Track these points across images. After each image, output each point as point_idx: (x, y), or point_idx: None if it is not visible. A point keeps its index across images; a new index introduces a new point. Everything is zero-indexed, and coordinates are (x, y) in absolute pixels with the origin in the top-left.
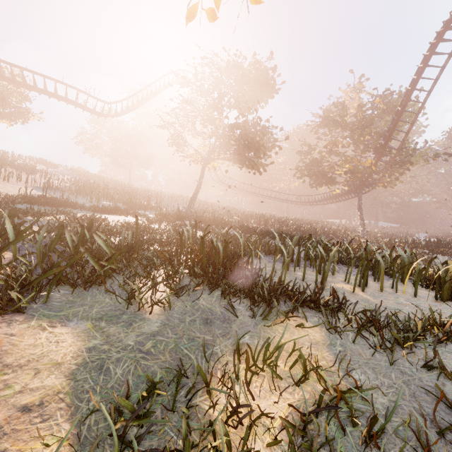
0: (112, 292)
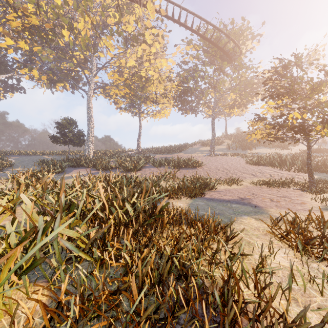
0: (326, 173)
